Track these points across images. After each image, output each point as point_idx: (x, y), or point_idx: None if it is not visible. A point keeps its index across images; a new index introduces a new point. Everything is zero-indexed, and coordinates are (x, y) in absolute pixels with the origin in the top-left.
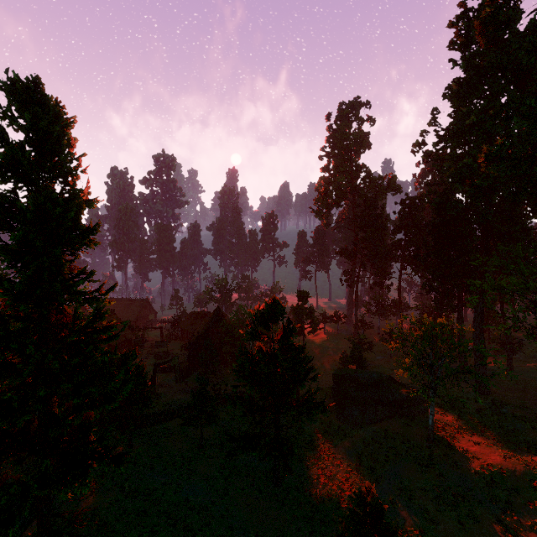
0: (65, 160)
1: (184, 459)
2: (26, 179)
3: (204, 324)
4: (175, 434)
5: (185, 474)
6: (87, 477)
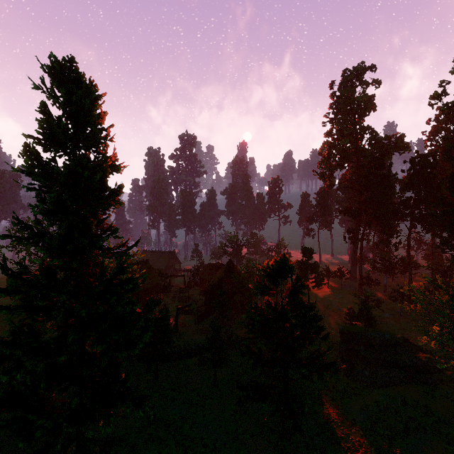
0: (95, 130)
1: (199, 396)
2: (63, 147)
3: (218, 274)
4: (193, 371)
5: (201, 411)
6: (110, 417)
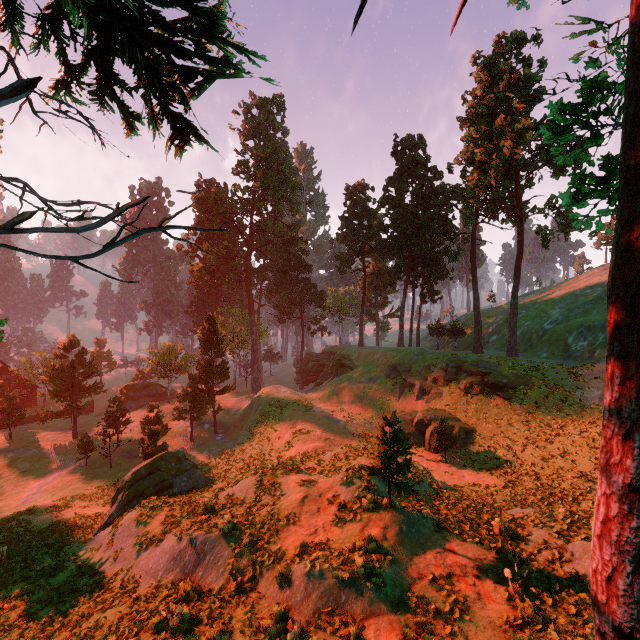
0: None
1: None
2: None
3: None
4: None
5: (3, 449)
6: None
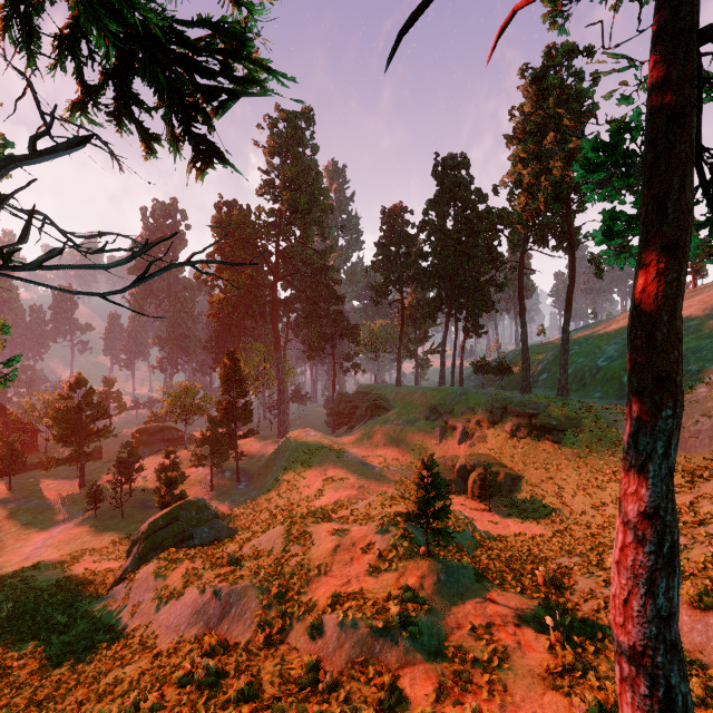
0: None
1: None
2: None
3: None
4: None
5: (2, 499)
6: None
